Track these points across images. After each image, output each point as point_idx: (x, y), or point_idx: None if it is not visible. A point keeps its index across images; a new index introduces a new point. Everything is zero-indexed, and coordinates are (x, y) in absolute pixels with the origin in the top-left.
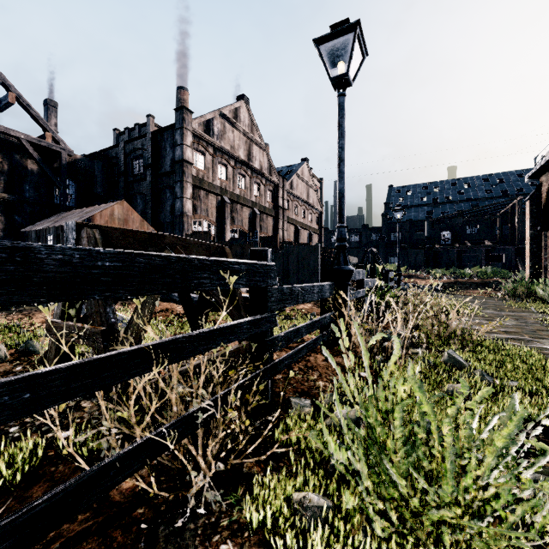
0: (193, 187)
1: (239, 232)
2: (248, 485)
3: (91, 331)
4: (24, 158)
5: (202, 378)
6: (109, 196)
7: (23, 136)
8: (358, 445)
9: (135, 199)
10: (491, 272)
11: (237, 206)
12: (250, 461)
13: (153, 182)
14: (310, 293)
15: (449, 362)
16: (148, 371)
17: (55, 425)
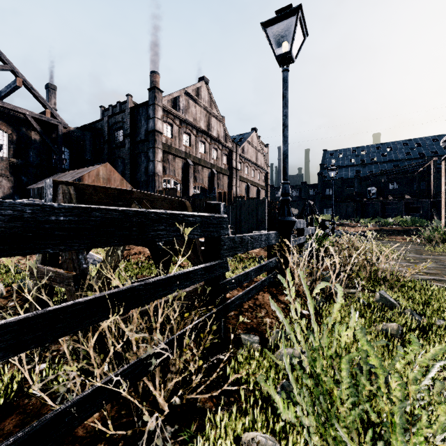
0: (163, 152)
1: (200, 189)
2: (201, 420)
3: (65, 275)
4: (29, 130)
5: (159, 321)
6: (96, 160)
7: (28, 113)
8: (306, 397)
9: (116, 162)
10: (411, 221)
11: (198, 167)
12: (203, 396)
13: (130, 148)
14: (258, 241)
15: (380, 301)
16: (105, 319)
17: (34, 357)
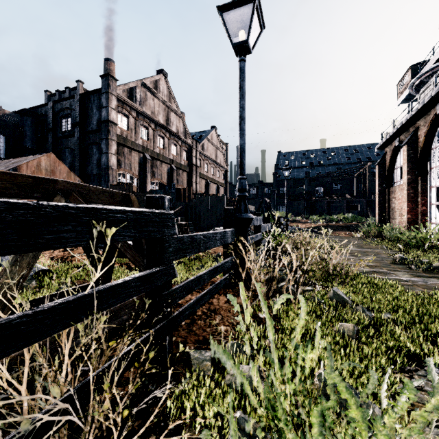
0: (117, 144)
1: (159, 185)
2: None
3: None
4: None
5: (66, 360)
6: (38, 149)
7: None
8: None
9: (63, 153)
10: (352, 218)
11: (157, 162)
12: None
13: (80, 138)
14: (212, 240)
15: (334, 298)
16: None
17: None
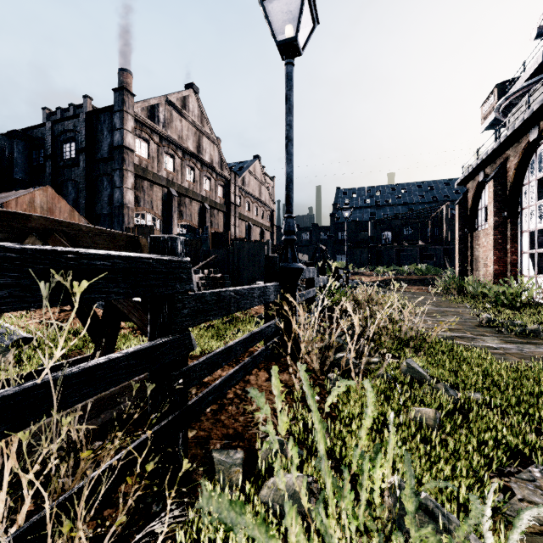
0: (135, 176)
1: (189, 228)
2: None
3: None
4: None
5: (4, 486)
6: (33, 182)
7: None
8: None
9: (65, 187)
10: (426, 269)
11: (185, 199)
12: None
13: (87, 168)
14: (248, 298)
15: (408, 373)
16: None
17: None
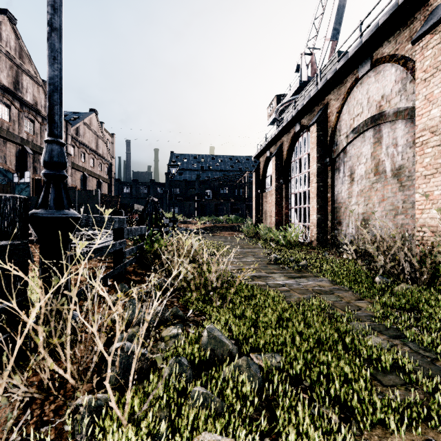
0: None
1: (5, 172)
2: None
3: None
4: None
5: None
6: None
7: None
8: None
9: None
10: (235, 219)
11: None
12: None
13: None
14: None
15: (209, 346)
16: None
17: None
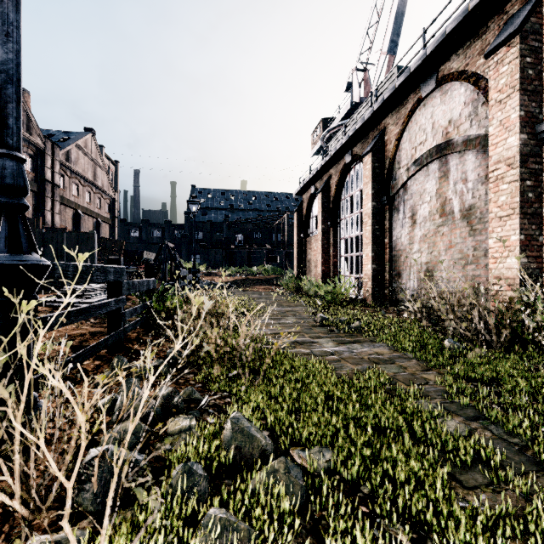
0: None
1: None
2: None
3: None
4: None
5: None
6: None
7: None
8: None
9: None
10: (272, 270)
11: None
12: None
13: None
14: None
15: (233, 443)
16: None
17: None
